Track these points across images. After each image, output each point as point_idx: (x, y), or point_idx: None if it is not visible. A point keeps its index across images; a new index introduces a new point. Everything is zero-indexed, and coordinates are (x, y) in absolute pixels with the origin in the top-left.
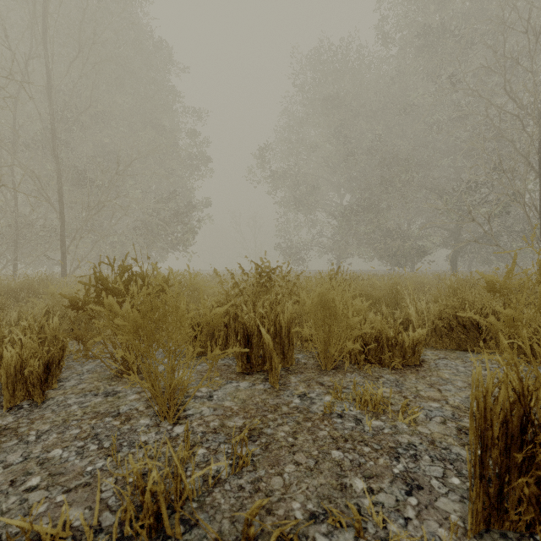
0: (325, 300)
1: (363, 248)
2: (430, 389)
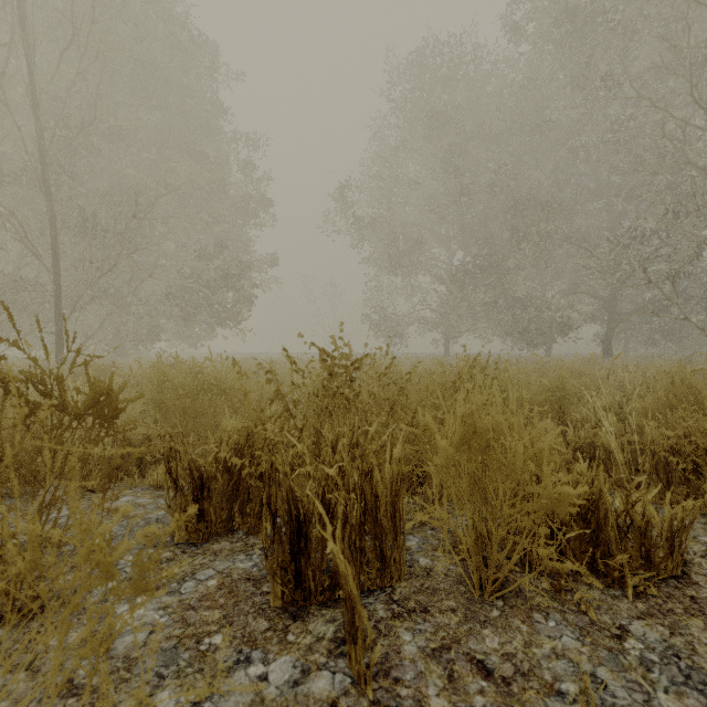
0: (475, 432)
1: (480, 323)
2: None
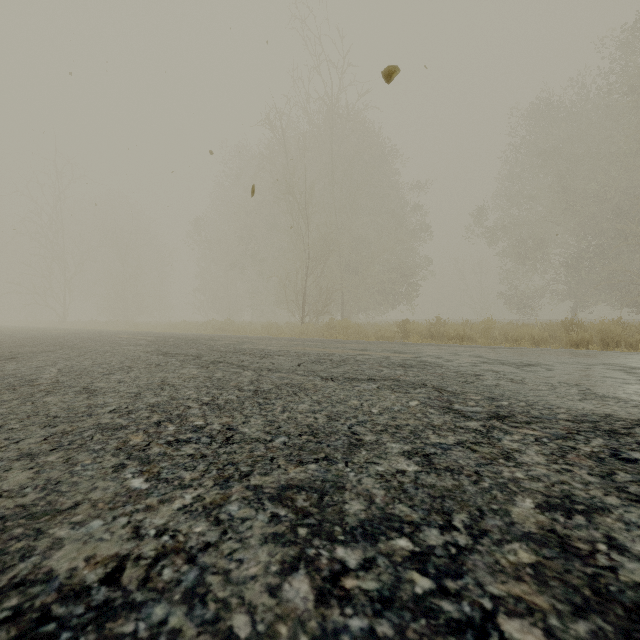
0: (452, 327)
1: (605, 294)
2: None
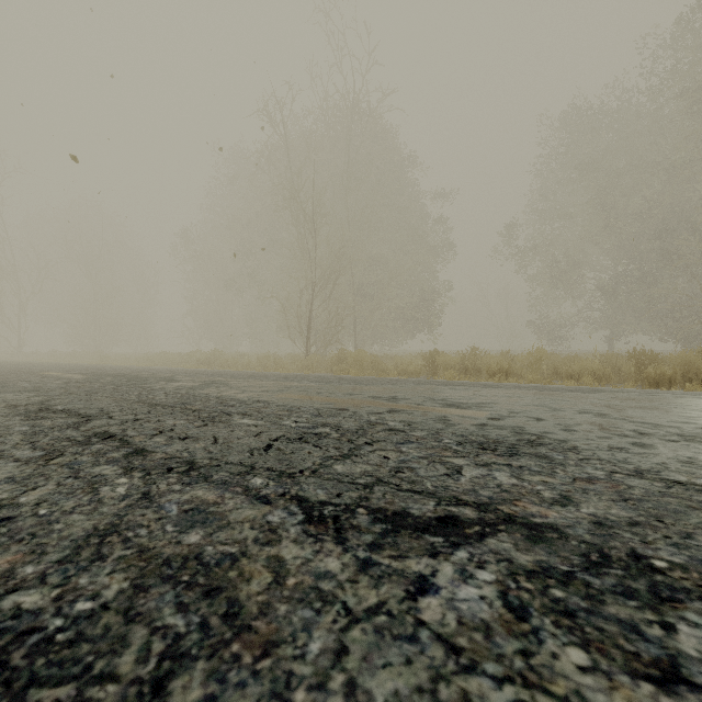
0: (491, 359)
1: (644, 323)
2: None
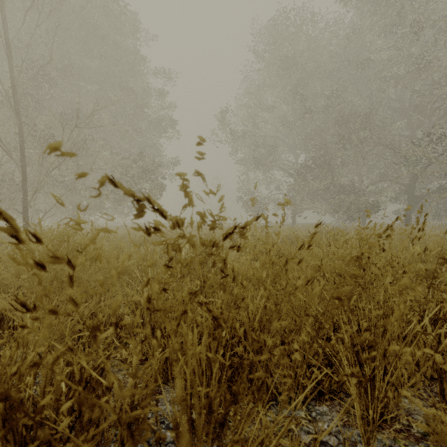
0: None
1: (317, 203)
2: None
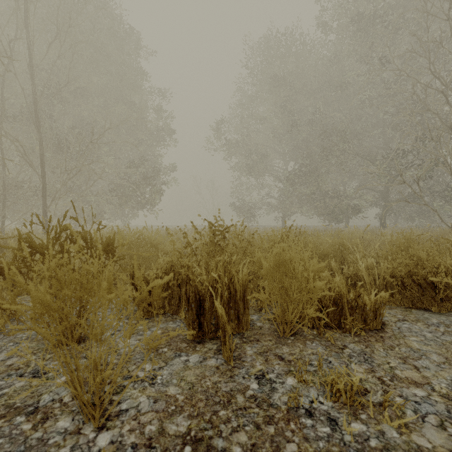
0: (282, 261)
1: (304, 207)
2: (405, 365)
